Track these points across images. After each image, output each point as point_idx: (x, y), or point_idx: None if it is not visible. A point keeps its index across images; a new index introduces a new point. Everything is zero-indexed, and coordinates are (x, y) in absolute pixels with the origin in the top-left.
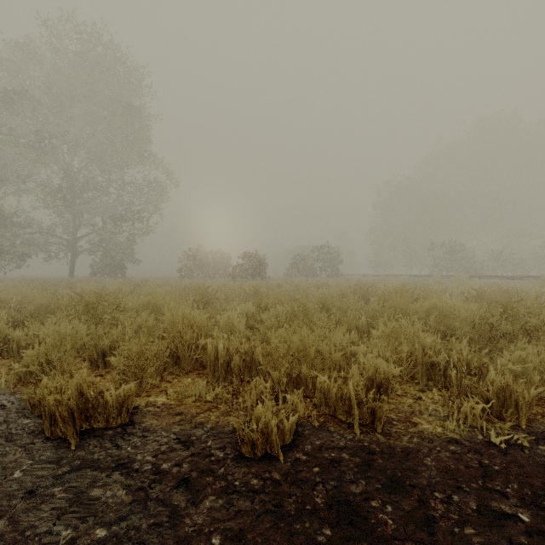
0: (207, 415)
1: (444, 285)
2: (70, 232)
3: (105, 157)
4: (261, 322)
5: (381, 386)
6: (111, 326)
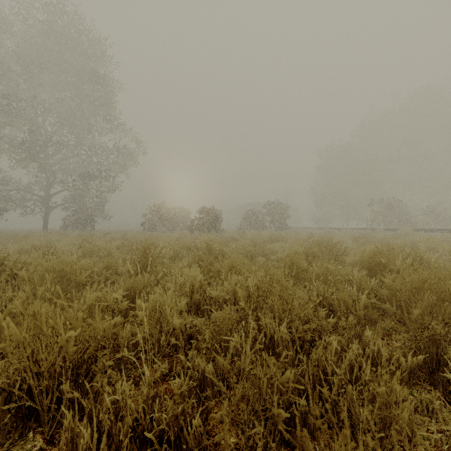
0: None
1: (401, 239)
2: (44, 189)
3: (74, 120)
4: (210, 300)
5: None
6: None
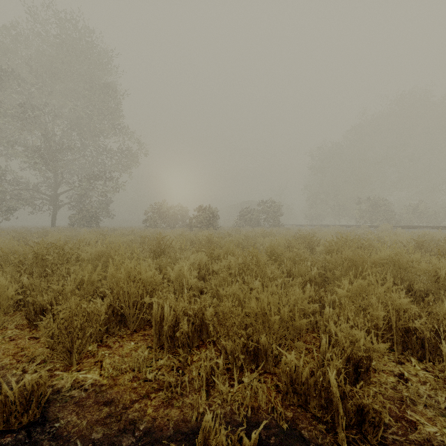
0: (143, 405)
1: (376, 234)
2: (52, 188)
3: (81, 124)
4: (212, 272)
5: (359, 364)
6: (63, 277)
